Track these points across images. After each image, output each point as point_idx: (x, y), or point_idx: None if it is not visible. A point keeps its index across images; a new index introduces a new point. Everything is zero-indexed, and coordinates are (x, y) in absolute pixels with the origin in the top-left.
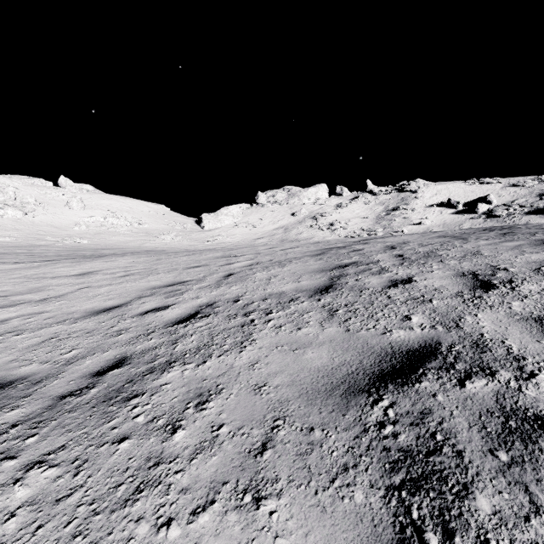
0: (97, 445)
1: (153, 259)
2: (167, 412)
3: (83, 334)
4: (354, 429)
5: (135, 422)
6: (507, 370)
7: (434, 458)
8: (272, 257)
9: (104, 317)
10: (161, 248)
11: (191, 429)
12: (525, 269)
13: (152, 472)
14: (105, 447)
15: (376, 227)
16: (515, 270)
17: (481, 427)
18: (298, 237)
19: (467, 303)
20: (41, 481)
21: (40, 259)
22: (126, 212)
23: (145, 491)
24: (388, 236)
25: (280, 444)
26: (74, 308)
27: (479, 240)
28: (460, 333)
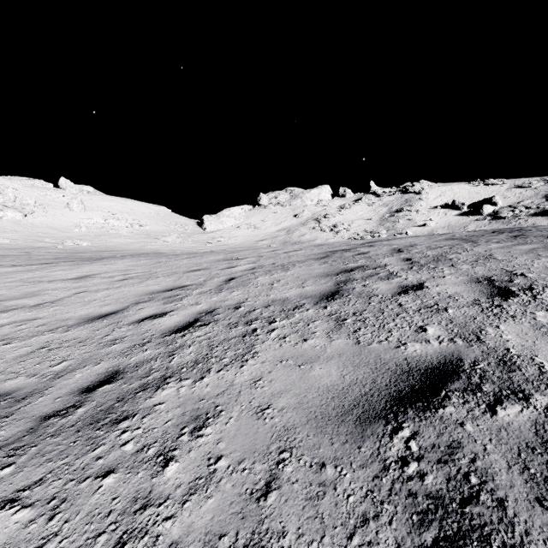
0: (78, 480)
1: (153, 262)
2: (158, 439)
3: (76, 343)
4: (372, 466)
5: (123, 450)
6: (542, 393)
7: (471, 508)
8: (275, 261)
9: (98, 324)
10: (162, 250)
11: (185, 462)
12: (545, 275)
13: (138, 517)
14: (87, 483)
15: (379, 229)
16: (534, 276)
17: (522, 467)
18: (301, 239)
19: (486, 312)
20: (10, 526)
21: (38, 262)
22: (127, 213)
23: (129, 544)
24: (394, 239)
25: (287, 484)
26: (68, 315)
27: (490, 243)
28: (482, 348)
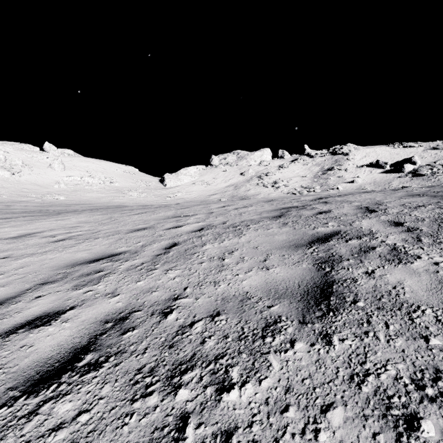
0: None
1: (104, 218)
2: None
3: None
4: None
5: None
6: None
7: None
8: (225, 219)
9: None
10: (127, 203)
11: None
12: None
13: None
14: None
15: (314, 185)
16: None
17: None
18: (247, 193)
19: None
20: None
21: None
22: (100, 172)
23: None
24: (345, 194)
25: None
26: None
27: None
28: None
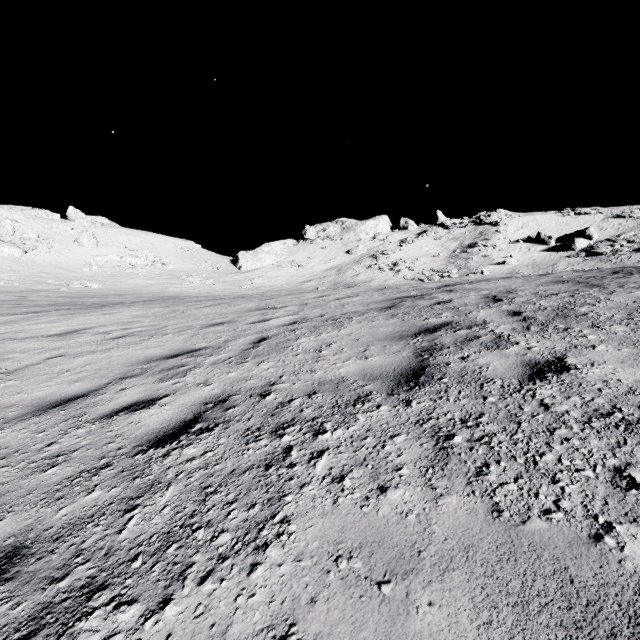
0: None
1: (166, 311)
2: None
3: None
4: None
5: None
6: None
7: None
8: (323, 311)
9: (49, 419)
10: (187, 294)
11: None
12: None
13: None
14: None
15: (449, 267)
16: None
17: None
18: (355, 280)
19: None
20: None
21: (24, 310)
22: (147, 249)
23: None
24: (478, 281)
25: None
26: (18, 397)
27: (631, 290)
28: None
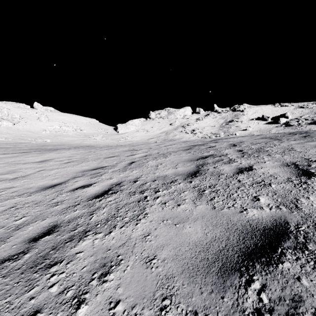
0: None
1: (86, 152)
2: (75, 283)
3: (33, 204)
4: None
5: (49, 292)
6: None
7: None
8: (159, 151)
9: (49, 192)
10: (93, 144)
11: (92, 305)
12: None
13: None
14: None
15: (219, 132)
16: None
17: None
18: (174, 138)
19: (297, 187)
20: None
21: (19, 151)
22: (73, 123)
23: None
24: (230, 138)
25: None
26: (32, 185)
27: (290, 141)
28: (301, 214)
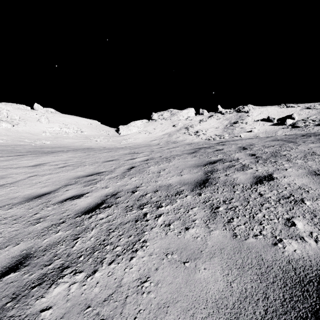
0: None
1: (84, 155)
2: None
3: (11, 221)
4: None
5: None
6: None
7: None
8: (161, 154)
9: (34, 203)
10: (94, 146)
11: None
12: None
13: None
14: None
15: (224, 133)
16: None
17: None
18: (177, 139)
19: None
20: None
21: (14, 154)
22: (74, 124)
23: None
24: (237, 140)
25: None
26: (17, 194)
27: (308, 144)
28: None
